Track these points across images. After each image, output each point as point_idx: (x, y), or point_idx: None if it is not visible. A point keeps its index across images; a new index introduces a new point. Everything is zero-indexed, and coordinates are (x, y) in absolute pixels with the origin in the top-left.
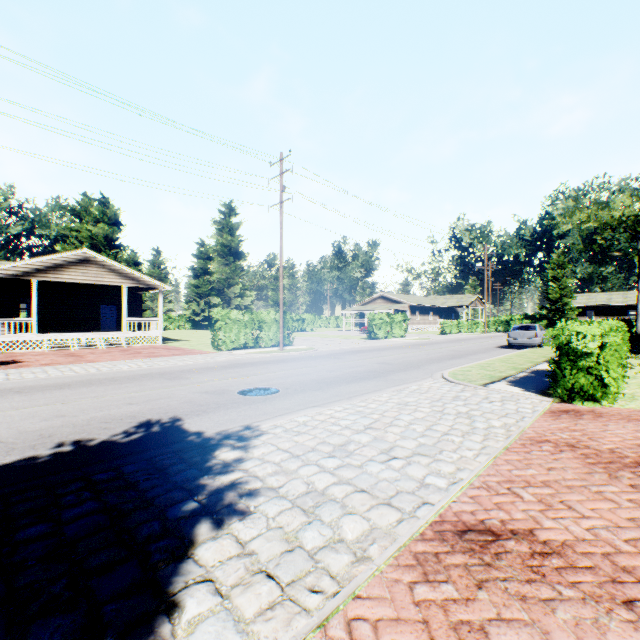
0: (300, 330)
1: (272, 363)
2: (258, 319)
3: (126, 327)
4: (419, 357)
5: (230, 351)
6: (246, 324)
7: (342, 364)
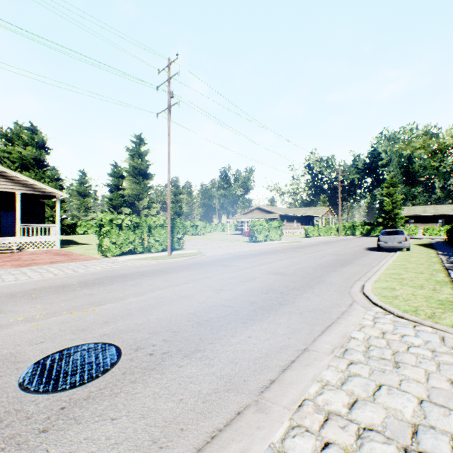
0: (194, 234)
1: (150, 275)
2: (147, 224)
3: (19, 232)
4: (309, 263)
5: (115, 257)
6: (135, 229)
7: (231, 276)
